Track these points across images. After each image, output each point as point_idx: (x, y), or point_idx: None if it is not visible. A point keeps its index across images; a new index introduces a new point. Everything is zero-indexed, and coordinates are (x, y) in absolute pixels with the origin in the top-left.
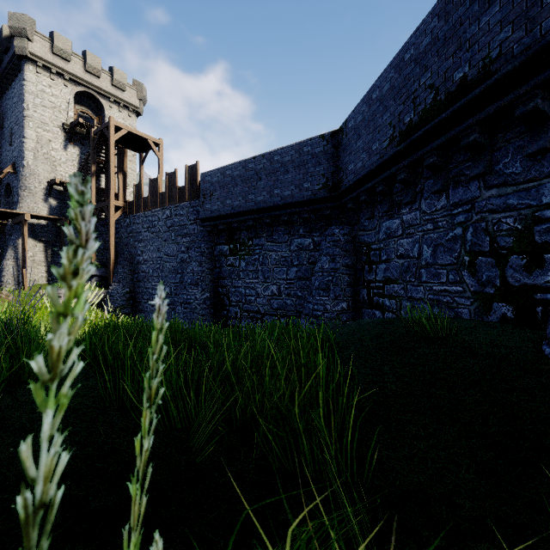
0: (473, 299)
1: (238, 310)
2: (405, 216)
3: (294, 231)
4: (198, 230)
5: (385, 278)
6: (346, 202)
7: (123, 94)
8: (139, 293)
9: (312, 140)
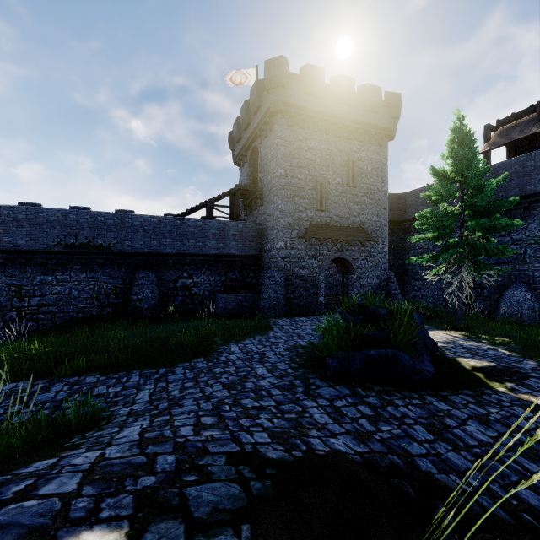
0: (98, 308)
1: None
2: (59, 276)
3: None
4: None
5: (40, 304)
6: None
7: None
8: None
9: None
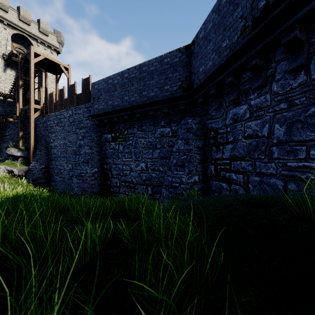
0: None
1: (117, 181)
2: (253, 100)
3: (157, 123)
4: (90, 124)
5: (232, 156)
6: (197, 98)
7: (47, 38)
8: (52, 168)
9: (171, 53)
